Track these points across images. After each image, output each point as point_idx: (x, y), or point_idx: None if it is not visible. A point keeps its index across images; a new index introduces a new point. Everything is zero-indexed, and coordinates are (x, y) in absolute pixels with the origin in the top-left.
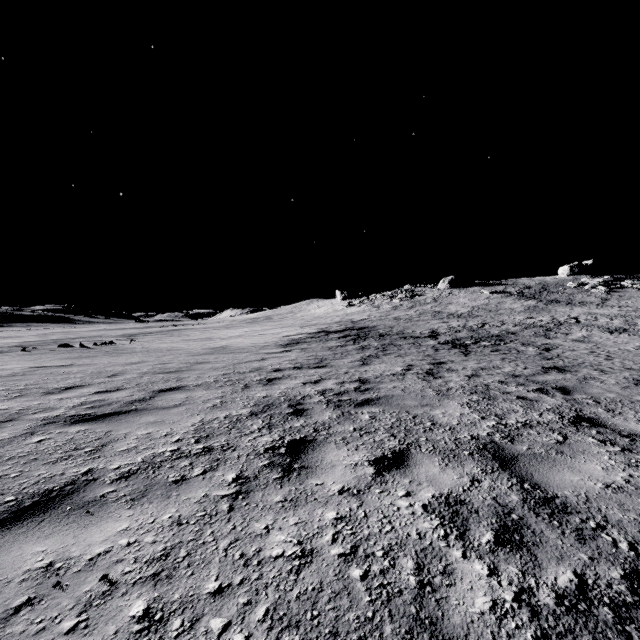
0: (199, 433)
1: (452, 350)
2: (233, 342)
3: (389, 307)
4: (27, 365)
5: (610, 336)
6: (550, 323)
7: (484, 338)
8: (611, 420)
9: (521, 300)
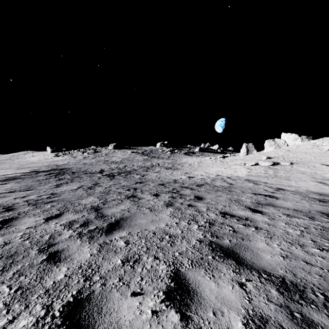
0: None
1: (107, 178)
2: None
3: (81, 157)
4: None
5: (166, 170)
6: (150, 166)
7: (123, 172)
8: (140, 195)
9: (142, 156)
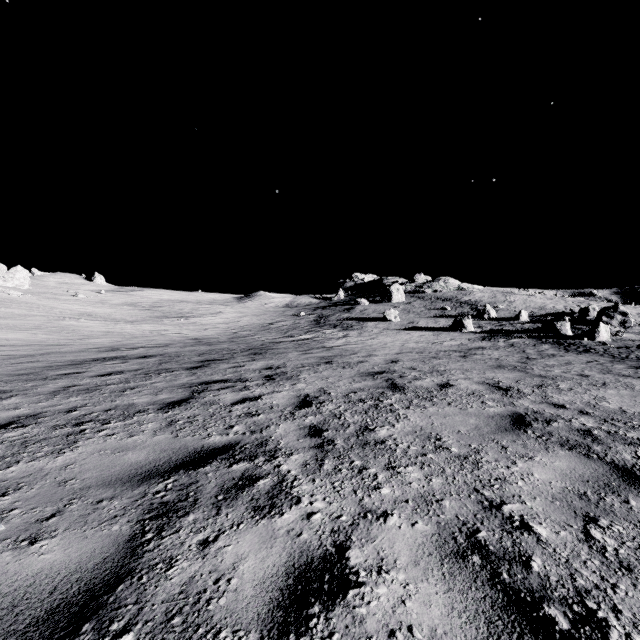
0: None
1: None
2: None
3: None
4: None
5: None
6: None
7: None
8: None
9: None
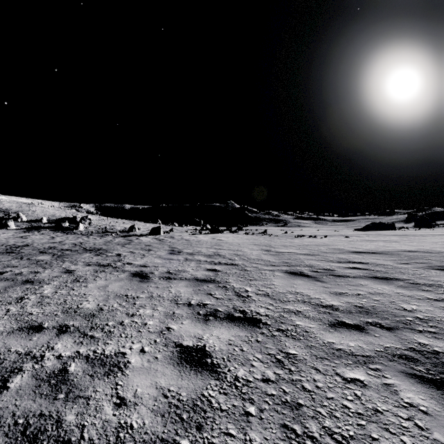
0: (93, 247)
1: (311, 320)
2: (356, 244)
3: None
4: (224, 239)
5: None
6: None
7: None
8: None
9: None
